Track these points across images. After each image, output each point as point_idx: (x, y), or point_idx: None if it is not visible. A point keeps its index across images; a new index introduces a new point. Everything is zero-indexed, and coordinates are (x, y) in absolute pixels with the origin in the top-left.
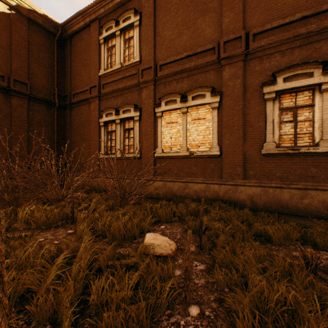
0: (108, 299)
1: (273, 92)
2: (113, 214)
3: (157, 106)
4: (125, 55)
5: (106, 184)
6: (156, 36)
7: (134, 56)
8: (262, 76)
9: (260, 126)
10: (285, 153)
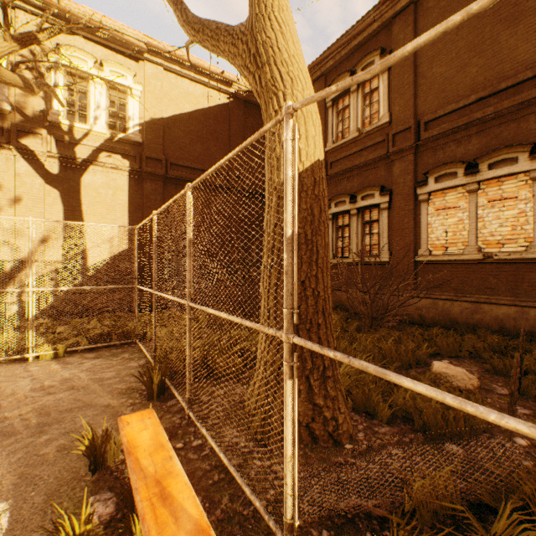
0: (412, 408)
1: None
2: (372, 337)
3: (420, 186)
4: (363, 116)
5: (350, 299)
6: (416, 79)
7: (378, 116)
8: None
9: None
10: None
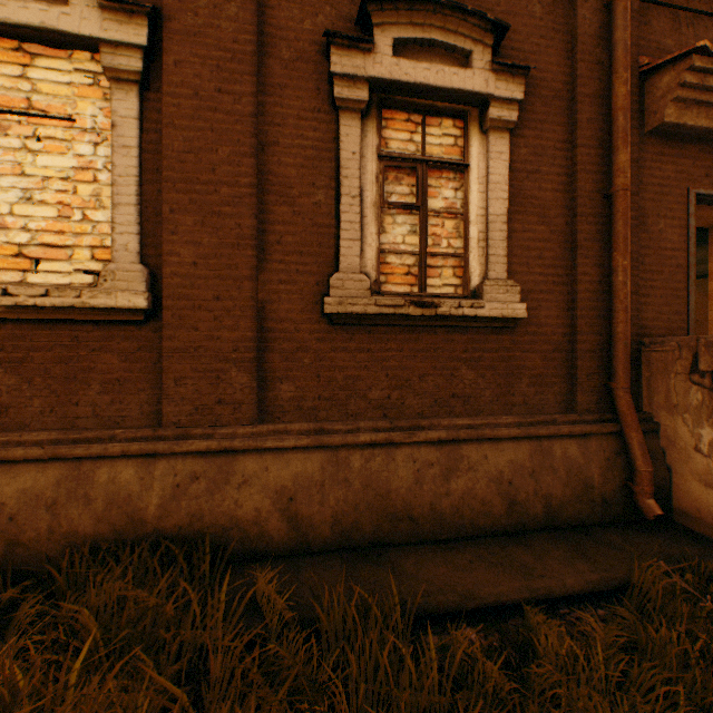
0: None
1: (363, 81)
2: None
3: None
4: None
5: None
6: None
7: None
8: (327, 10)
9: (320, 205)
10: (399, 316)
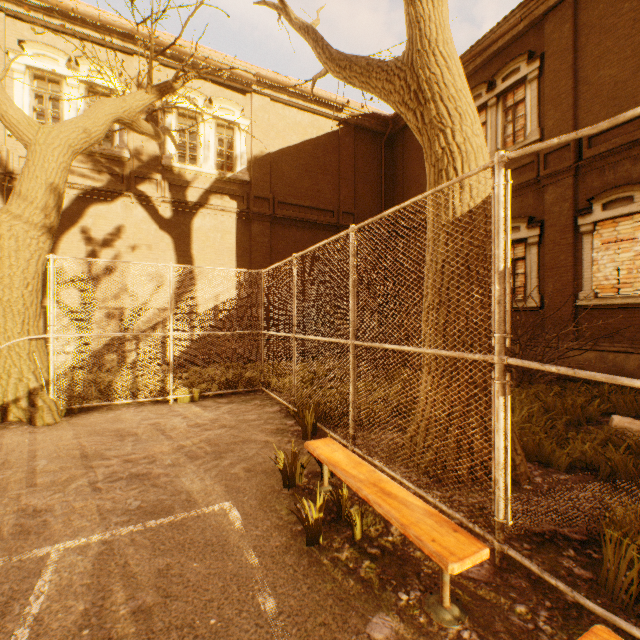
0: (592, 459)
1: None
2: (527, 391)
3: (582, 215)
4: (504, 135)
5: None
6: (577, 86)
7: (524, 133)
8: None
9: None
10: None
